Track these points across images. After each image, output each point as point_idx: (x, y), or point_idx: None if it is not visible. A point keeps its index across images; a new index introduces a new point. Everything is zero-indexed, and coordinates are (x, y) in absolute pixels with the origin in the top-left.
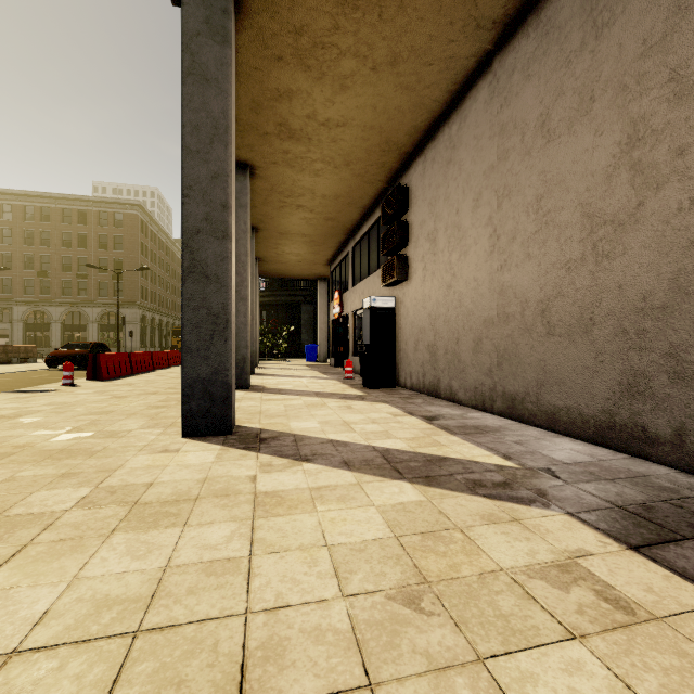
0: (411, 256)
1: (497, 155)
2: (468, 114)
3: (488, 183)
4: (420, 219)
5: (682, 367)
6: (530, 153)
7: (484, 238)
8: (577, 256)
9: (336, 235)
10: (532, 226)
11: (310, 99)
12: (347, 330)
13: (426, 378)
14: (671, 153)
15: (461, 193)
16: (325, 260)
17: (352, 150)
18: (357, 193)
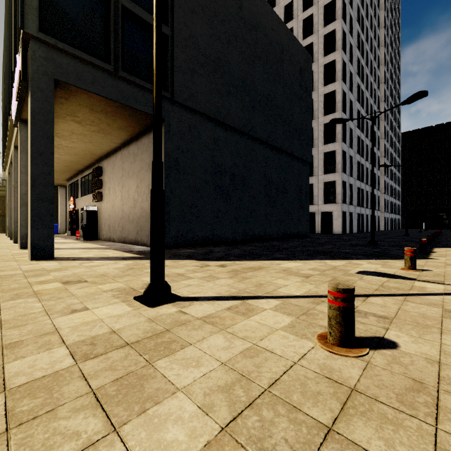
0: (103, 193)
1: (122, 174)
2: (117, 158)
3: (121, 181)
4: (106, 181)
5: (141, 228)
6: (127, 179)
7: (120, 195)
8: (132, 206)
9: (71, 171)
10: (127, 196)
11: (60, 142)
12: (78, 217)
13: (108, 236)
14: (140, 192)
15: (116, 179)
16: (65, 179)
17: (78, 152)
18: (82, 161)
